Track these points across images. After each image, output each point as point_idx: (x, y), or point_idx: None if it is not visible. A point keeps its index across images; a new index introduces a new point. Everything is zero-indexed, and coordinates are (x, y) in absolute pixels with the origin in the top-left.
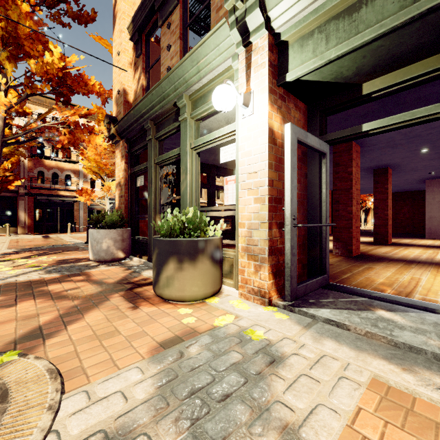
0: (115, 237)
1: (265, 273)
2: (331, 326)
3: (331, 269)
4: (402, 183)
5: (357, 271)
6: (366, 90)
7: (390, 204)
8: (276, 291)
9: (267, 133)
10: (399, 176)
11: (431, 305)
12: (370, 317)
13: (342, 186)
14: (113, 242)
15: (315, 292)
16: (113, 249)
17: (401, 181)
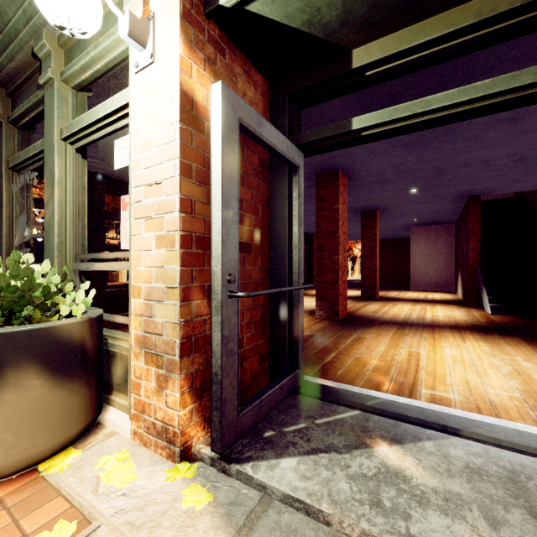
0: None
1: (175, 393)
2: (295, 515)
3: (311, 346)
4: (388, 229)
5: (345, 346)
6: (357, 60)
7: (378, 252)
8: (203, 424)
9: (177, 100)
10: (386, 221)
11: (450, 419)
12: (367, 473)
13: (327, 228)
14: None
15: (280, 405)
16: None
17: (387, 226)
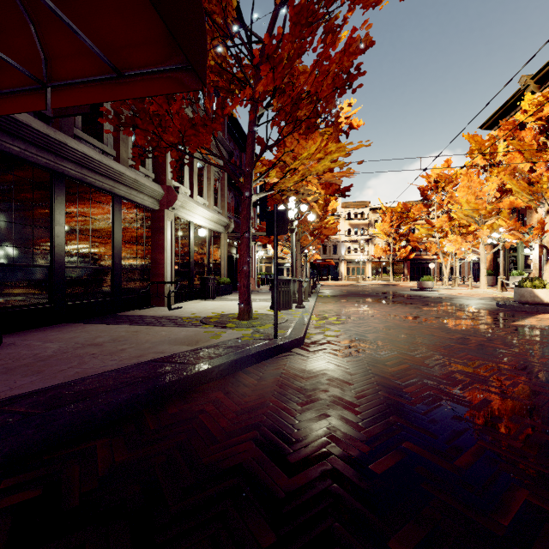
0: (490, 278)
1: None
2: None
3: None
4: None
5: None
6: None
7: None
8: None
9: (538, 256)
10: None
11: None
12: None
13: None
14: (489, 280)
15: None
16: (490, 282)
17: None
